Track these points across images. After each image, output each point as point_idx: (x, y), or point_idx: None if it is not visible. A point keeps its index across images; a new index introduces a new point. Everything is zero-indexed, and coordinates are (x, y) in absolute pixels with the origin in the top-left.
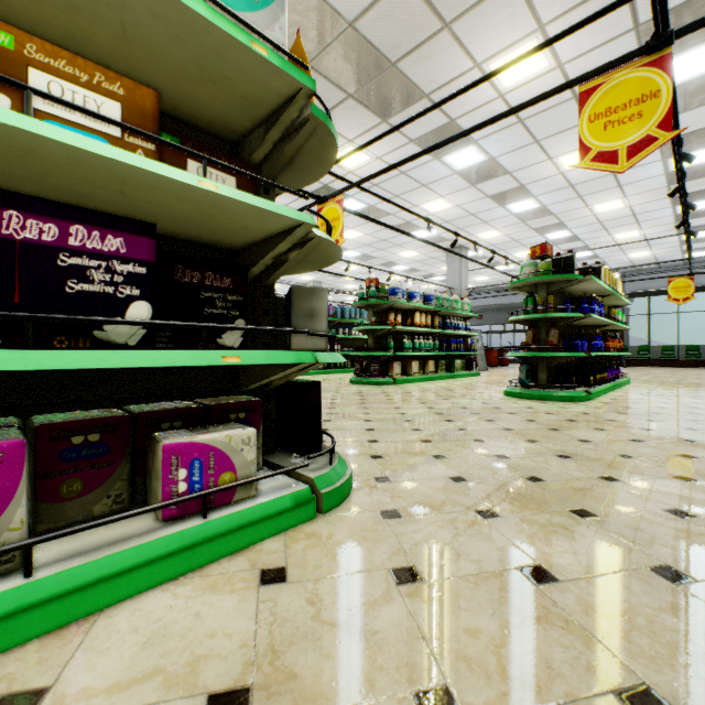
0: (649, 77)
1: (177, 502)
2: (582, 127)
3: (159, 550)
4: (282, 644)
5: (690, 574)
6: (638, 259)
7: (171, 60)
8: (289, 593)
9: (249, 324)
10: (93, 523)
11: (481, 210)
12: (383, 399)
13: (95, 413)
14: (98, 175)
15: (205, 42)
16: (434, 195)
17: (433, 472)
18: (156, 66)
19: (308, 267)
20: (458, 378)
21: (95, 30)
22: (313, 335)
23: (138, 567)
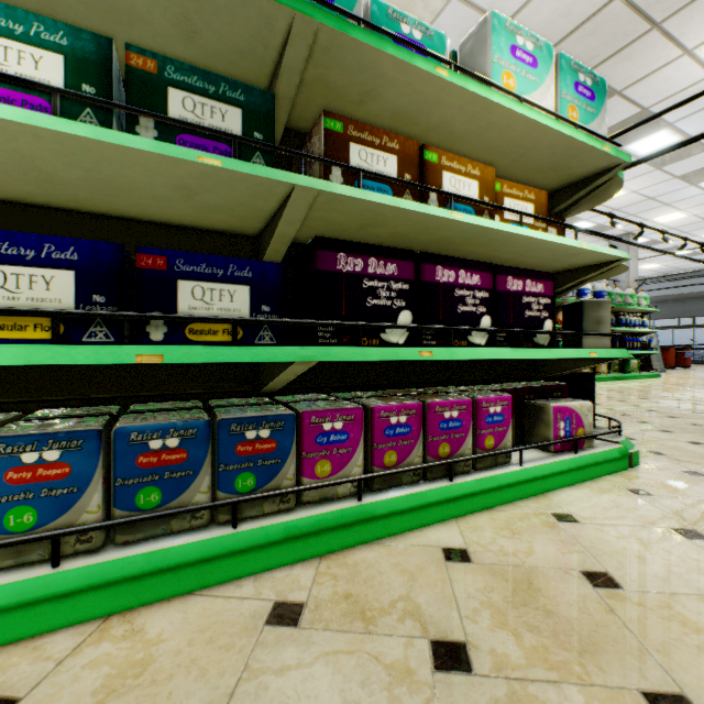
0: None
1: (567, 441)
2: None
3: (566, 466)
4: (691, 518)
5: None
6: None
7: (536, 164)
8: (663, 500)
9: None
10: (539, 444)
11: (664, 193)
12: None
13: (494, 386)
14: (526, 249)
15: (570, 153)
16: None
17: (701, 452)
18: (522, 169)
19: None
20: (635, 379)
21: (502, 159)
22: (615, 337)
23: (557, 474)
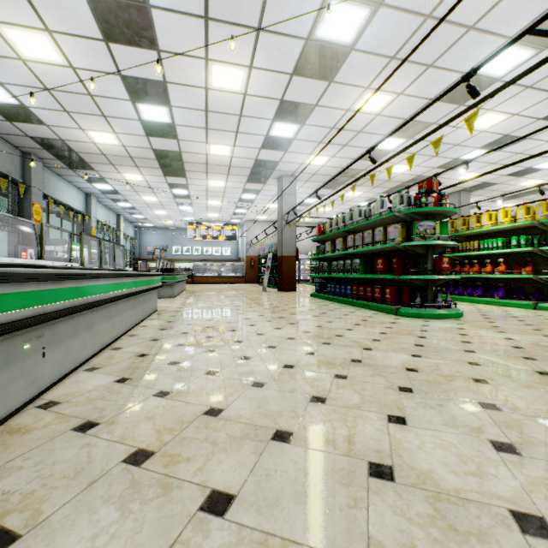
0: None
1: None
2: None
3: None
4: None
5: None
6: None
7: None
8: None
9: None
10: None
11: None
12: None
13: None
14: None
15: None
16: (543, 145)
17: None
18: None
19: None
20: None
21: None
22: None
23: None
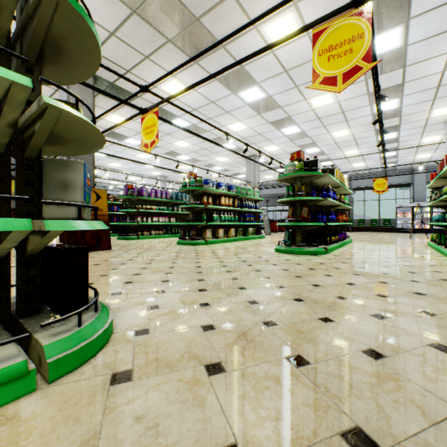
0: (357, 24)
1: None
2: (314, 59)
3: None
4: None
5: (378, 439)
6: (358, 167)
7: None
8: None
9: (5, 193)
10: None
11: (266, 132)
12: (192, 255)
13: None
14: None
15: None
16: (235, 119)
17: (191, 320)
18: None
19: (85, 146)
20: (251, 239)
21: None
22: (47, 203)
23: None
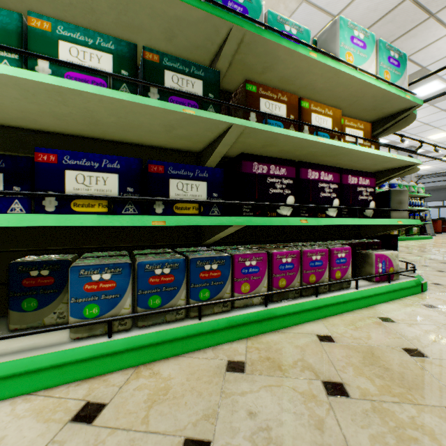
0: None
1: (383, 275)
2: None
3: (383, 290)
4: None
5: None
6: None
7: (363, 107)
8: (445, 311)
9: None
10: (367, 276)
11: (435, 120)
12: None
13: (337, 242)
14: (358, 158)
15: (385, 99)
16: None
17: None
18: (354, 109)
19: None
20: (415, 240)
21: (342, 104)
22: (412, 212)
23: (378, 294)
